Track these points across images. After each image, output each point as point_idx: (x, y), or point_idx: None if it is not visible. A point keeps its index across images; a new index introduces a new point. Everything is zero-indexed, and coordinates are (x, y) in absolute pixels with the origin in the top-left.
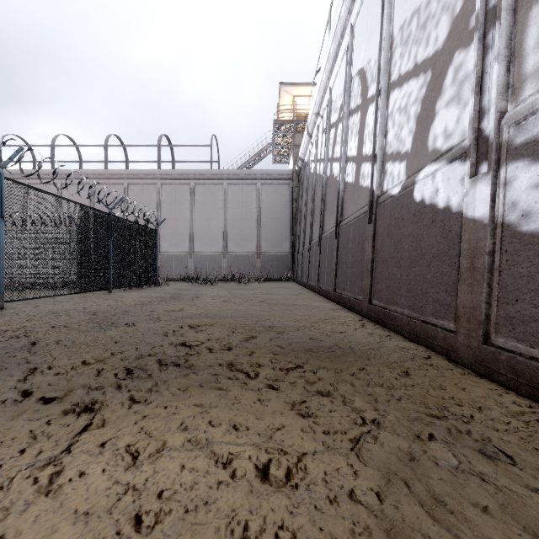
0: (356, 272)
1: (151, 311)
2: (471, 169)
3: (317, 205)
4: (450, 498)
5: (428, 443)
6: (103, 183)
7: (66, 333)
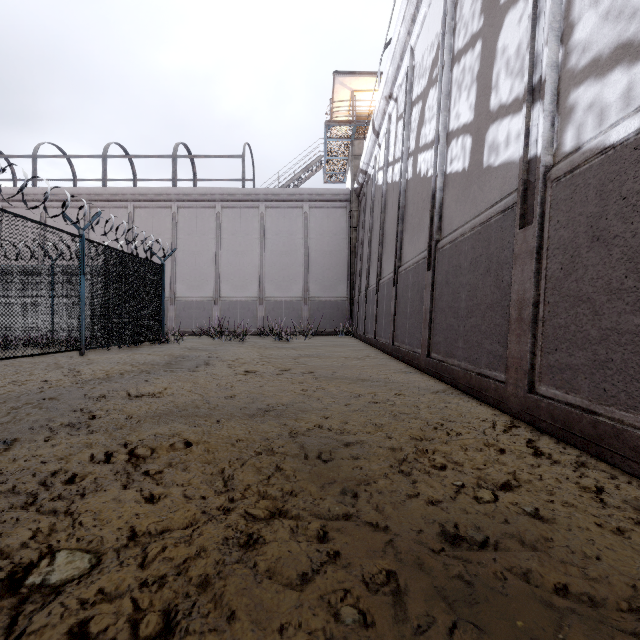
0: (482, 325)
1: (100, 397)
2: None
3: (388, 226)
4: None
5: None
6: (100, 206)
7: None
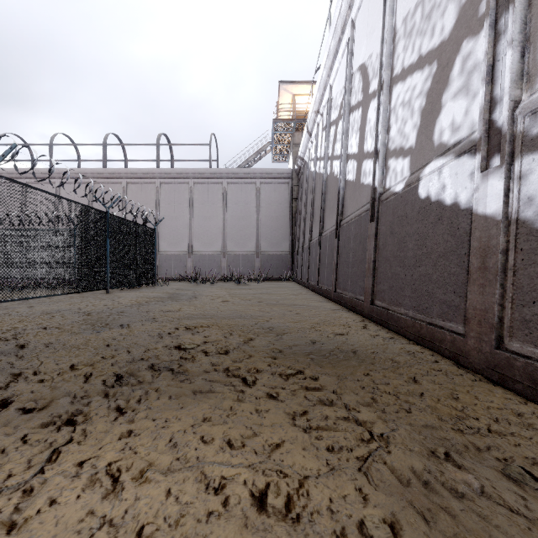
0: (357, 272)
1: (147, 311)
2: (481, 163)
3: (316, 203)
4: (477, 535)
5: (444, 463)
6: (101, 182)
7: (57, 336)
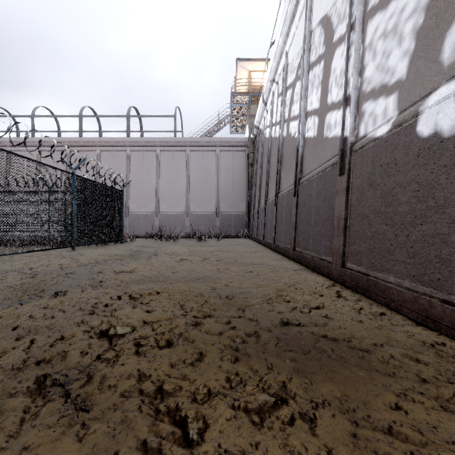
0: (322, 230)
1: (99, 272)
2: None
3: (272, 166)
4: None
5: None
6: (78, 149)
7: None
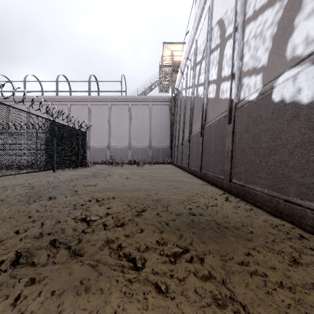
0: (218, 159)
1: (74, 186)
2: None
3: (187, 116)
4: None
5: None
6: (55, 104)
7: None
